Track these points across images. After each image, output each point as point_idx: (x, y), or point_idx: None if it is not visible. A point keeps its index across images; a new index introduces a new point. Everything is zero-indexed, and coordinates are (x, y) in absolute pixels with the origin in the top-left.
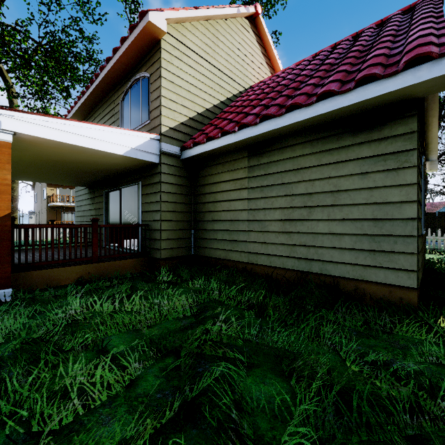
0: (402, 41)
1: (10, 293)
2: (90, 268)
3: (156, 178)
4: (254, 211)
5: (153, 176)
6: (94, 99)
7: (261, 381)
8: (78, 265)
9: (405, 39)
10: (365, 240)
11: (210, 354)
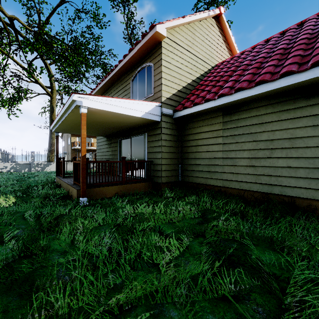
0: None
1: (86, 200)
2: (121, 187)
3: (158, 131)
4: (227, 152)
5: (156, 130)
6: (112, 81)
7: (263, 252)
8: (115, 186)
9: None
10: (316, 172)
11: (223, 237)
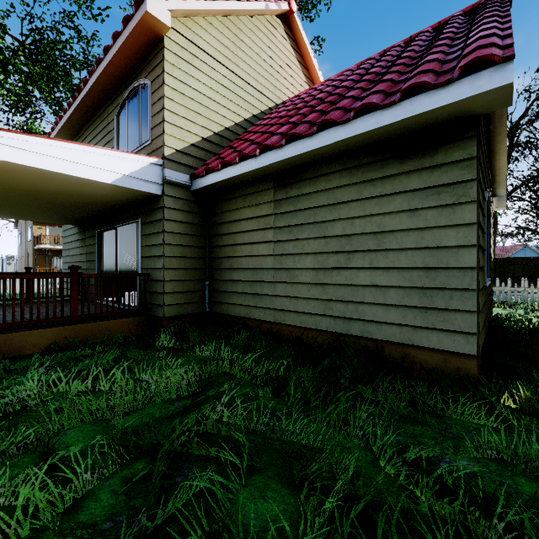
0: (461, 45)
1: None
2: (67, 330)
3: (158, 214)
4: (281, 257)
5: (154, 212)
6: (83, 113)
7: (260, 495)
8: (51, 328)
9: (464, 42)
10: (415, 295)
11: (199, 453)
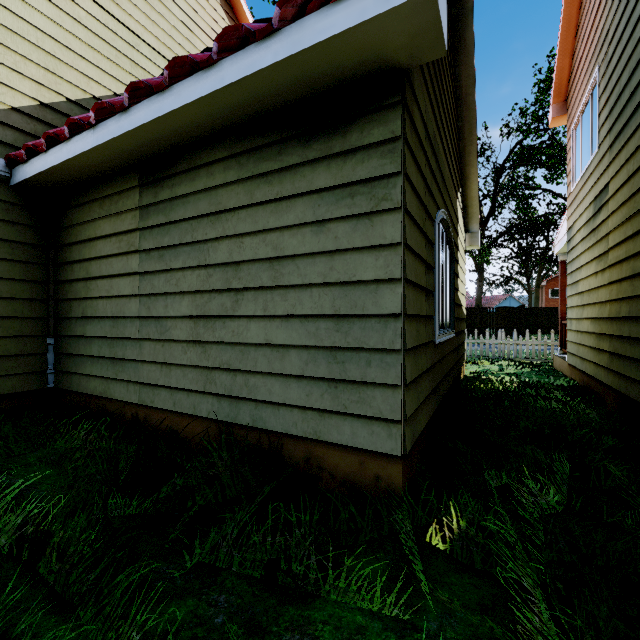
0: None
1: None
2: None
3: None
4: (149, 299)
5: None
6: None
7: None
8: None
9: None
10: (322, 359)
11: None
